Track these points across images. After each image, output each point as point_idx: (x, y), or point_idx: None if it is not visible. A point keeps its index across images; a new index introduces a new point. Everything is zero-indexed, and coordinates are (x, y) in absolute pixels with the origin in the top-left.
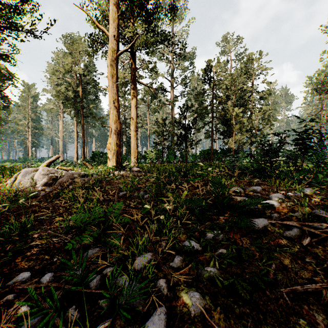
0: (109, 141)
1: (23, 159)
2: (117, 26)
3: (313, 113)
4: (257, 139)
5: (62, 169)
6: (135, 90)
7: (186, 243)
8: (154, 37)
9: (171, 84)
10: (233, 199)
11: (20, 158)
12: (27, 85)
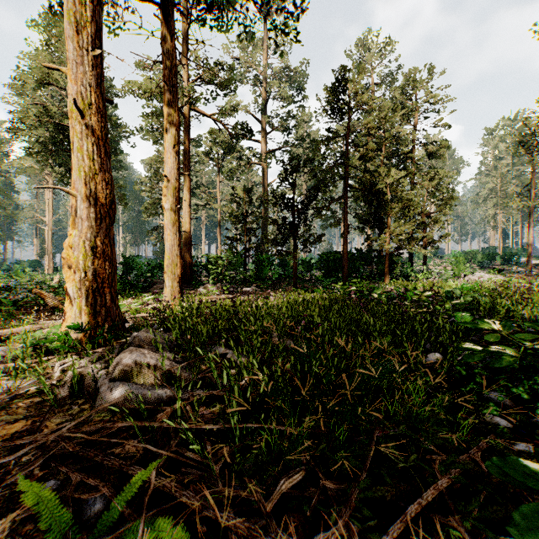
0: (69, 239)
1: None
2: None
3: (499, 189)
4: None
5: None
6: (175, 108)
7: None
8: None
9: (262, 127)
10: None
11: None
12: None
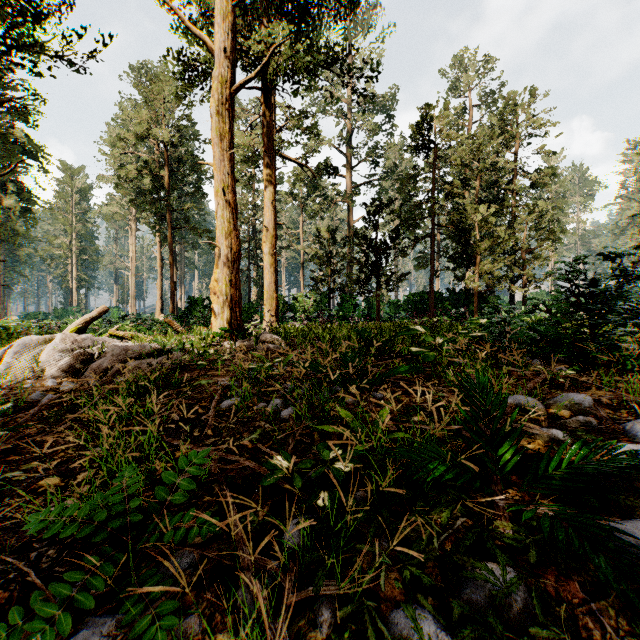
0: (215, 275)
1: (61, 311)
2: (232, 29)
3: None
4: (560, 269)
5: (115, 335)
6: (272, 170)
7: (403, 619)
8: (310, 55)
9: (347, 161)
10: (521, 431)
11: (55, 309)
12: (69, 170)
